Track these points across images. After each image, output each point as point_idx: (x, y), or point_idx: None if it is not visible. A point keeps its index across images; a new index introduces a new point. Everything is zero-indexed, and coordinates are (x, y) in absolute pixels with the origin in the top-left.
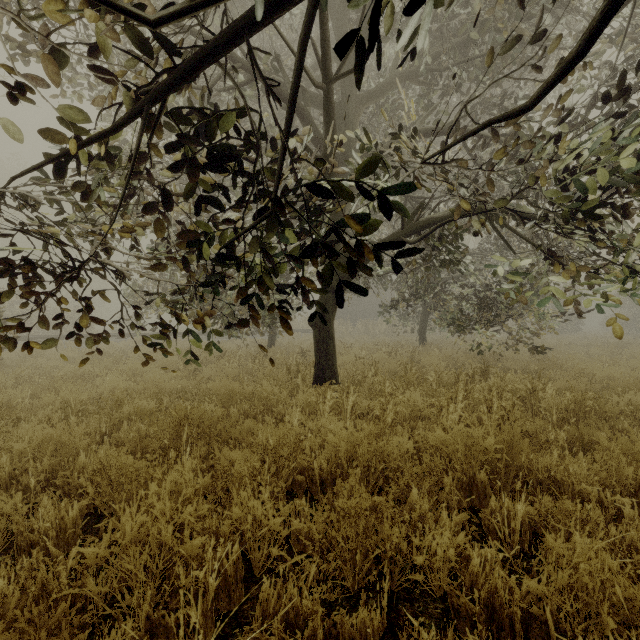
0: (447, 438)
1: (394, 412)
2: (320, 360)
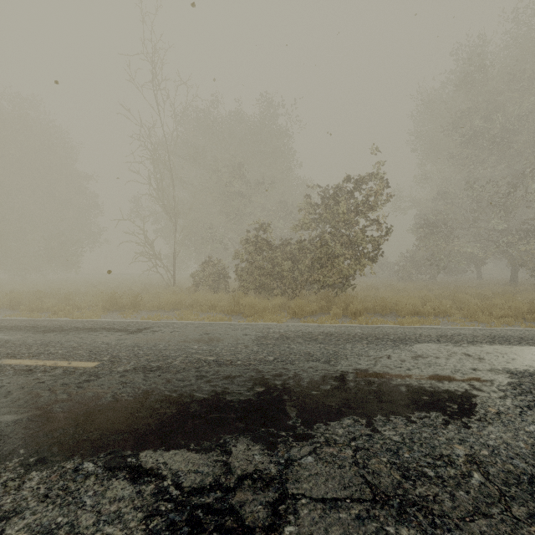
0: (492, 282)
1: (489, 282)
2: (478, 277)
